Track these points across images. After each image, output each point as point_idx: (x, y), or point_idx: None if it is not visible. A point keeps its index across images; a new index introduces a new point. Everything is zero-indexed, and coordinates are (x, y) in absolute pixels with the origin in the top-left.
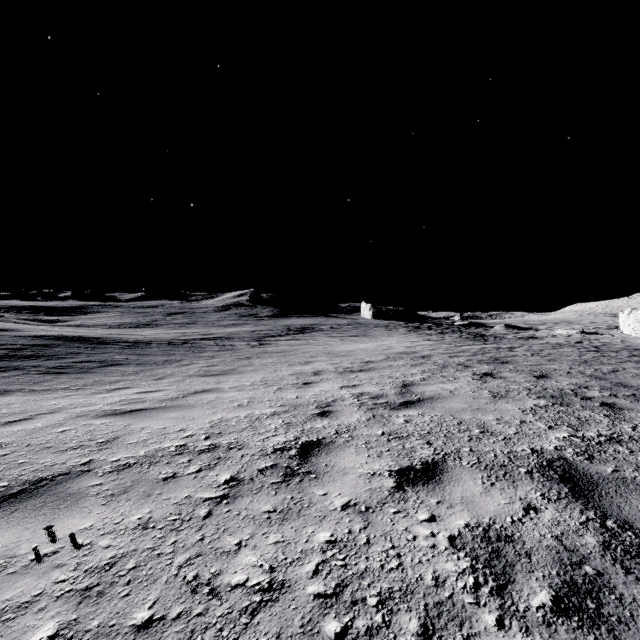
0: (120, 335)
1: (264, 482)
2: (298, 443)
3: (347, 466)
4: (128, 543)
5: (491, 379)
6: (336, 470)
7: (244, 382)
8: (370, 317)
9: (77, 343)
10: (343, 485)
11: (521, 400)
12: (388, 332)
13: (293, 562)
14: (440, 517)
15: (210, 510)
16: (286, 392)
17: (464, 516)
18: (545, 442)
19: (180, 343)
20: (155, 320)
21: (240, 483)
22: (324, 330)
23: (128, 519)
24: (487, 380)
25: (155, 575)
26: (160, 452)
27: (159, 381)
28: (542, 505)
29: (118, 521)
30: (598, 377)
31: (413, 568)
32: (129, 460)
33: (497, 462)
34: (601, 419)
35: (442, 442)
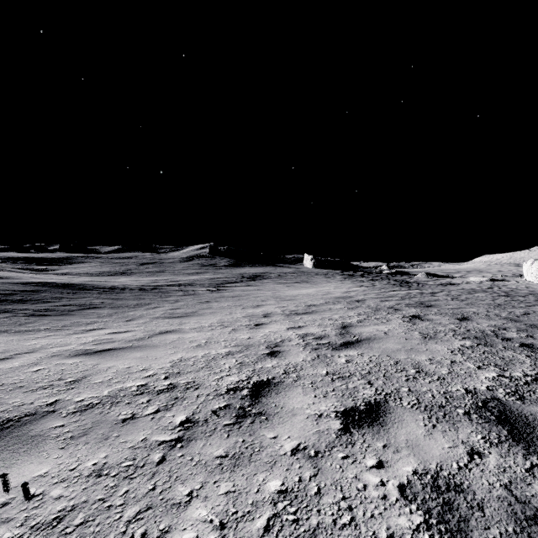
0: (99, 282)
1: (217, 424)
2: (250, 383)
3: (295, 407)
4: (80, 493)
5: (419, 321)
6: (285, 411)
7: (203, 323)
8: (311, 266)
9: (61, 289)
10: (292, 427)
11: (449, 341)
12: (327, 279)
13: (244, 516)
14: (388, 463)
15: (164, 455)
16: (240, 333)
17: (411, 462)
18: (477, 382)
19: (150, 289)
20: (129, 269)
21: (194, 425)
22: (272, 277)
23: (83, 465)
24: (416, 322)
25: (102, 532)
26: (122, 392)
27: (129, 322)
28: (485, 449)
29: (73, 467)
30: (513, 319)
31: (366, 524)
32: (93, 400)
33: (435, 403)
34: (523, 359)
35: (382, 382)
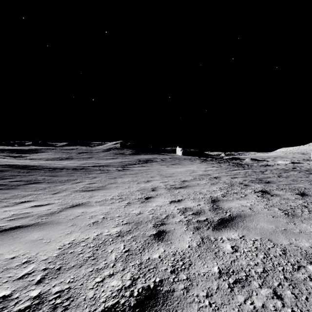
0: (49, 164)
1: None
2: (133, 294)
3: None
4: None
5: (271, 196)
6: None
7: (107, 196)
8: (181, 154)
9: (20, 169)
10: None
11: (311, 219)
12: (191, 162)
13: None
14: None
15: None
16: (132, 207)
17: None
18: None
19: (79, 169)
20: (71, 156)
21: None
22: (158, 161)
23: None
24: (268, 197)
25: None
26: None
27: (54, 195)
28: None
29: None
30: None
31: None
32: None
33: None
34: None
35: (291, 293)
